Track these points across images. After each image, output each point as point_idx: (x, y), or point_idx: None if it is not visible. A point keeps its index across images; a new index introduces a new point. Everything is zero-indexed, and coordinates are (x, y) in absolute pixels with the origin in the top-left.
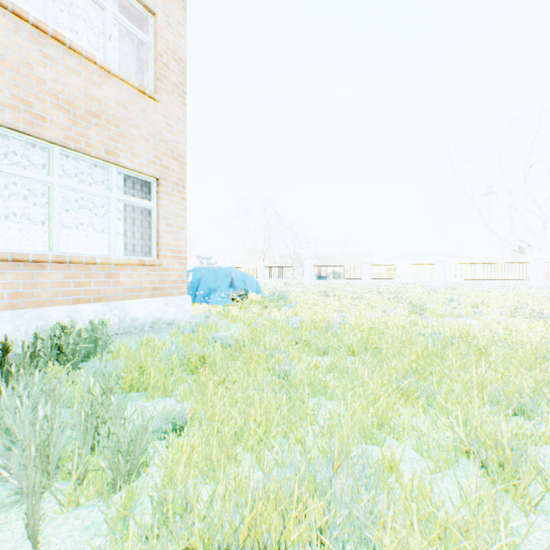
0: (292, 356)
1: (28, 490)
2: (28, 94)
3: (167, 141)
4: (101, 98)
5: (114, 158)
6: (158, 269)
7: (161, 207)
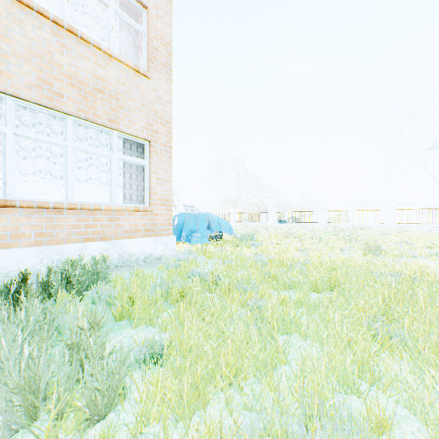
0: (261, 292)
1: (2, 431)
2: (49, 76)
3: (156, 110)
4: (105, 77)
5: (115, 125)
6: (150, 214)
7: (152, 164)
